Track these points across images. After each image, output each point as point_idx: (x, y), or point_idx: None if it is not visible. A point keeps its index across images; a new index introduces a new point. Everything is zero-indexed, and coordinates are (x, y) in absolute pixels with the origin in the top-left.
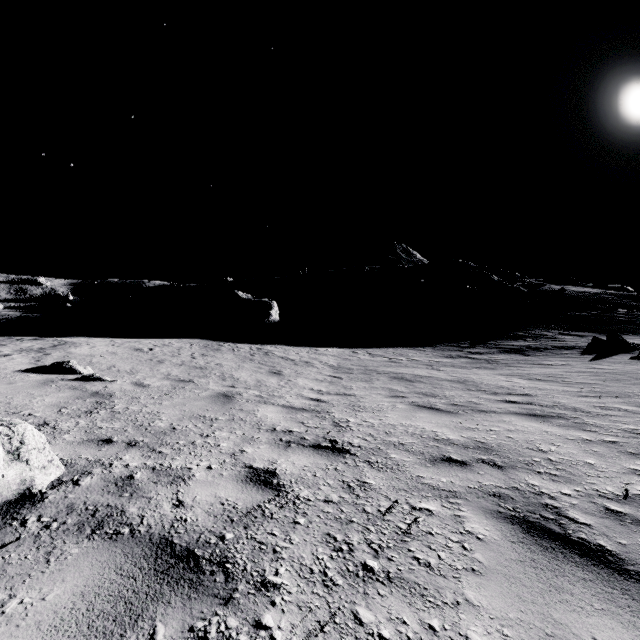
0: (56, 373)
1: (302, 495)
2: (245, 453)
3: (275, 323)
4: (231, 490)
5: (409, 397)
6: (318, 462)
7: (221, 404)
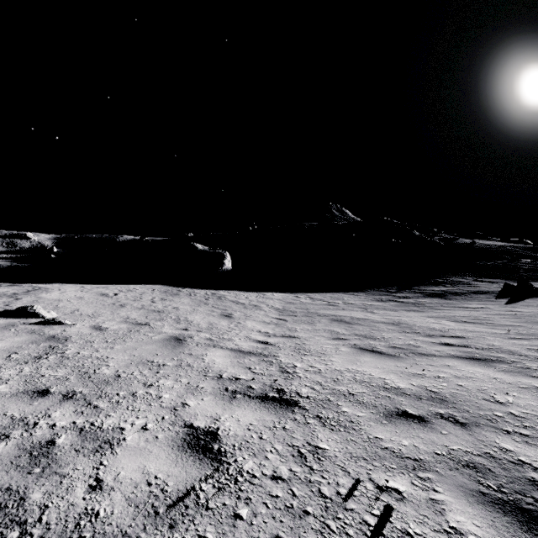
0: (20, 317)
1: (246, 468)
2: (187, 407)
3: (228, 271)
4: (163, 461)
5: (350, 339)
6: (265, 418)
7: (171, 348)
